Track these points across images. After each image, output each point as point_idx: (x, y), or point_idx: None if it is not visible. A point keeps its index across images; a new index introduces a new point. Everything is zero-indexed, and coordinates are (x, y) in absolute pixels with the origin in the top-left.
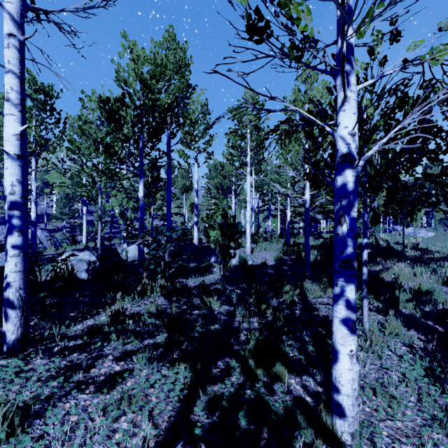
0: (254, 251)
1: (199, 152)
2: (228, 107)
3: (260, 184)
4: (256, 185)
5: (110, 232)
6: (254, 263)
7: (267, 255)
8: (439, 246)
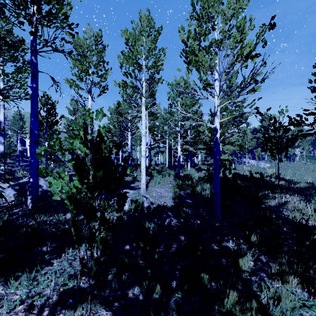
0: (149, 186)
1: (92, 84)
2: (121, 31)
3: (152, 126)
4: (149, 126)
5: (19, 165)
6: (150, 205)
7: (162, 191)
8: (289, 175)
